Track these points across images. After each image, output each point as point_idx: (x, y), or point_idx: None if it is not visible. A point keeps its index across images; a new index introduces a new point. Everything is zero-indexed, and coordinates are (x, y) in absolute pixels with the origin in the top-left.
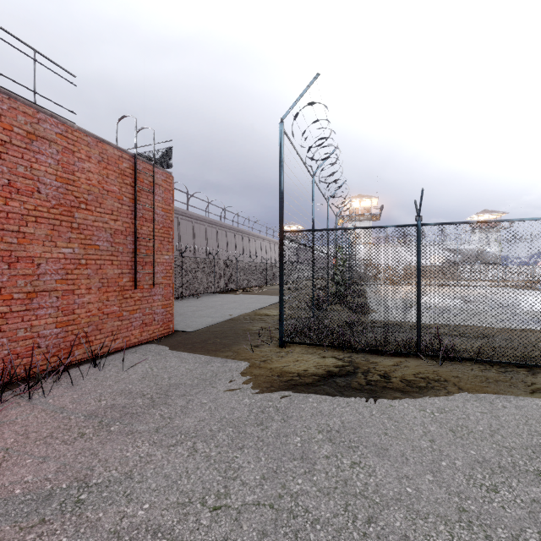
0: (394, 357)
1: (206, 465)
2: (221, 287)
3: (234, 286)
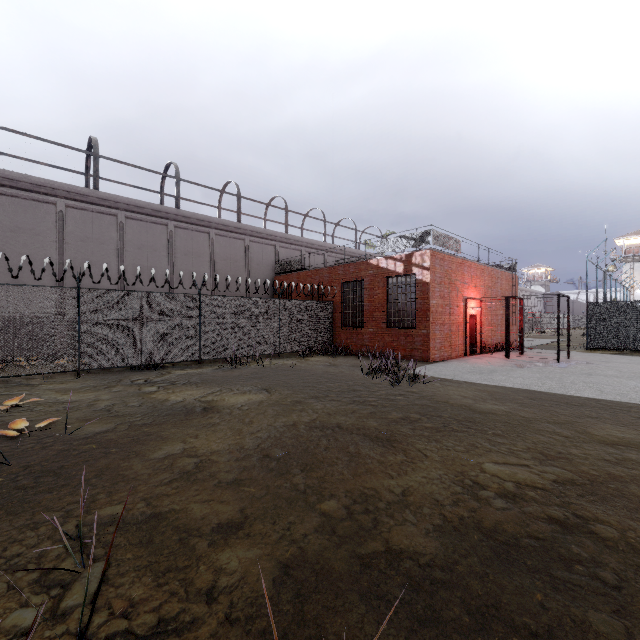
0: None
1: (586, 356)
2: None
3: None
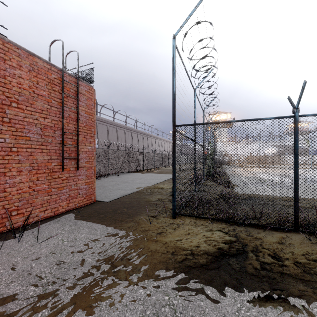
0: (274, 232)
1: None
2: (134, 169)
3: (142, 167)
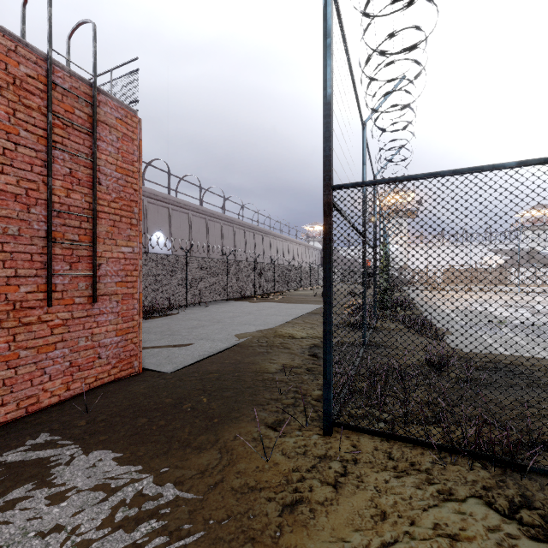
0: None
1: None
2: (236, 293)
3: (252, 291)
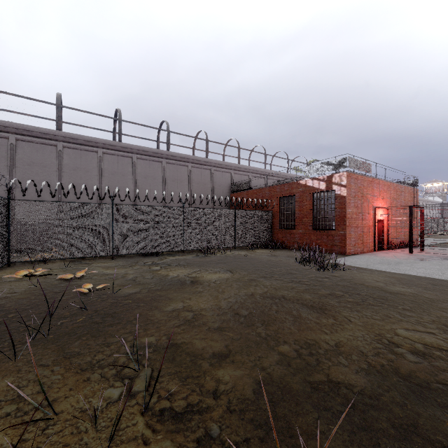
0: None
1: None
2: None
3: None
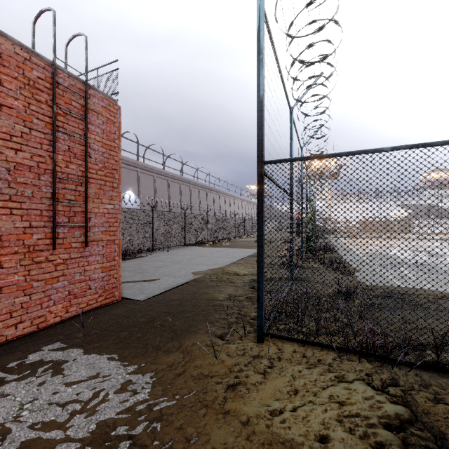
0: None
1: None
2: (192, 240)
3: (205, 238)
